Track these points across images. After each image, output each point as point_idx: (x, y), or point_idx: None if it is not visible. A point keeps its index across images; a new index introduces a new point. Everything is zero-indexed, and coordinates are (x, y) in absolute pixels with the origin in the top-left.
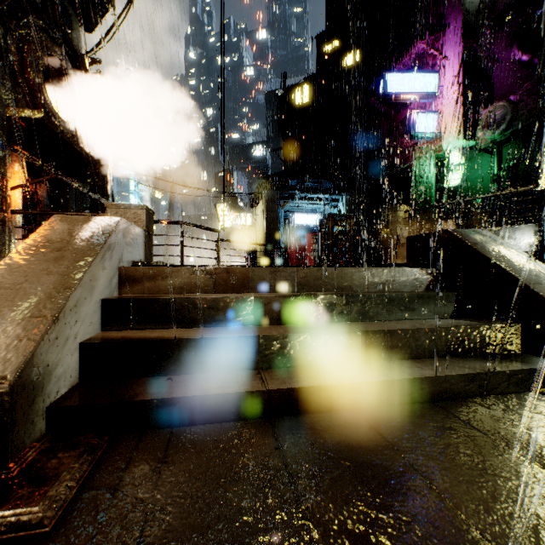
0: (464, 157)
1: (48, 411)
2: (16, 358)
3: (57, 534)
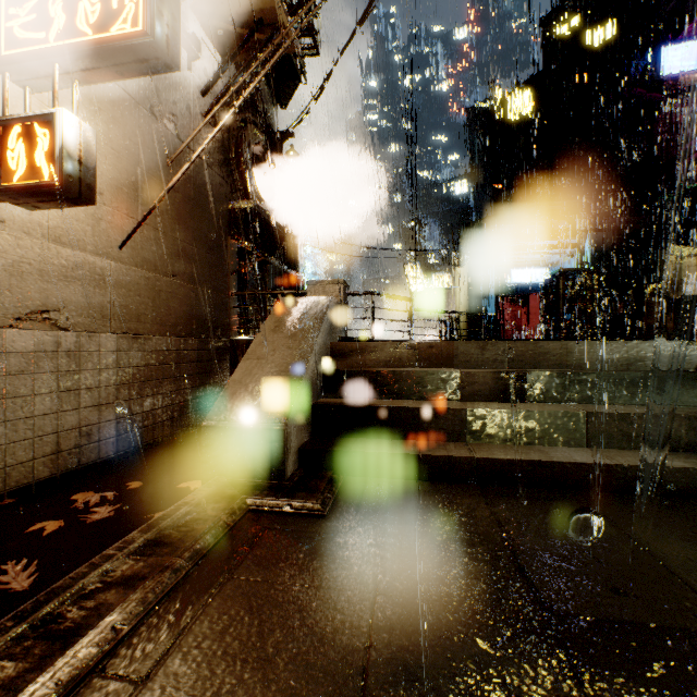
0: None
1: (299, 451)
2: (284, 408)
3: (330, 518)
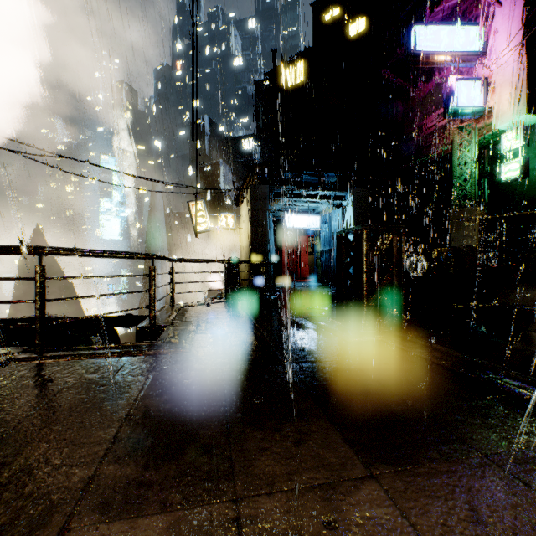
0: (526, 140)
1: None
2: None
3: None
